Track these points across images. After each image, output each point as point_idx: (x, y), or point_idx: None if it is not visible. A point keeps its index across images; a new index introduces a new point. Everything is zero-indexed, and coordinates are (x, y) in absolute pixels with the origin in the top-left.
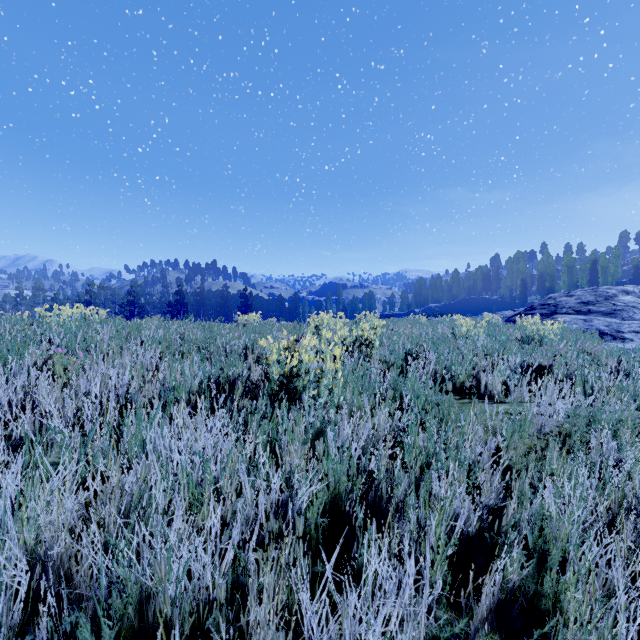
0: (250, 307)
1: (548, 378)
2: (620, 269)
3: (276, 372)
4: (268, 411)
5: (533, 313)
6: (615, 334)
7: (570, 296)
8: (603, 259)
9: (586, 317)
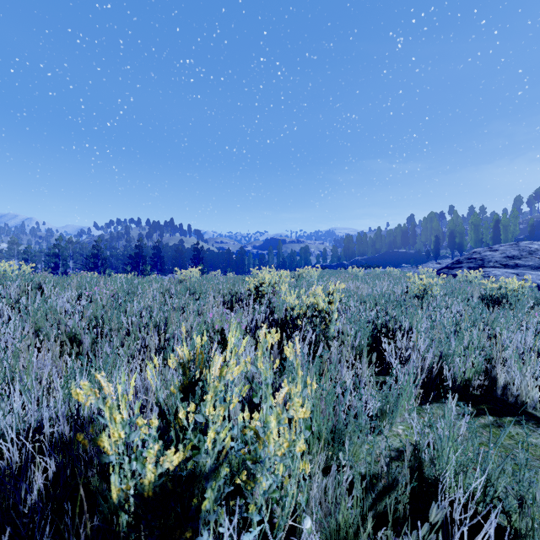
0: (201, 259)
1: None
2: (518, 227)
3: (116, 488)
4: None
5: (461, 266)
6: None
7: (494, 251)
8: (504, 219)
9: (517, 271)
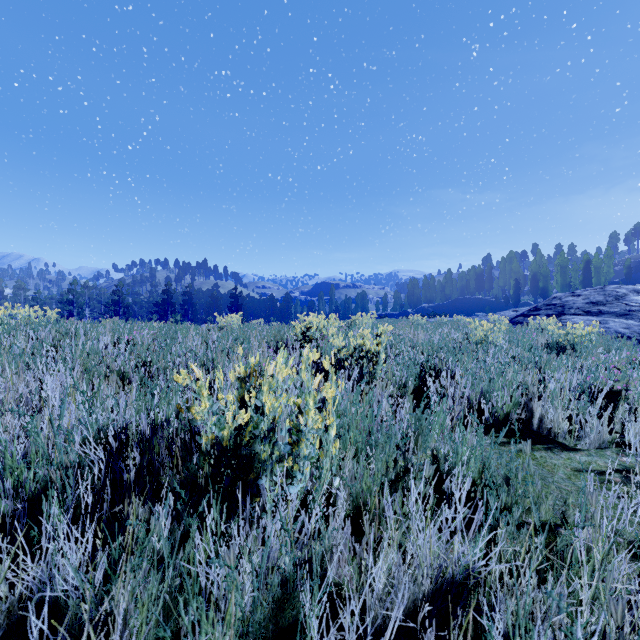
0: (240, 307)
1: (621, 406)
2: (612, 269)
3: (205, 439)
4: (165, 554)
5: (538, 314)
6: (639, 338)
7: (577, 296)
8: (596, 259)
9: (599, 318)
